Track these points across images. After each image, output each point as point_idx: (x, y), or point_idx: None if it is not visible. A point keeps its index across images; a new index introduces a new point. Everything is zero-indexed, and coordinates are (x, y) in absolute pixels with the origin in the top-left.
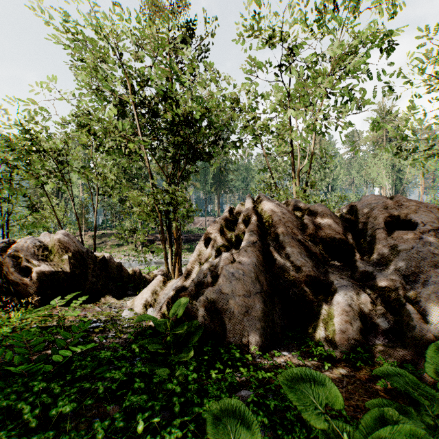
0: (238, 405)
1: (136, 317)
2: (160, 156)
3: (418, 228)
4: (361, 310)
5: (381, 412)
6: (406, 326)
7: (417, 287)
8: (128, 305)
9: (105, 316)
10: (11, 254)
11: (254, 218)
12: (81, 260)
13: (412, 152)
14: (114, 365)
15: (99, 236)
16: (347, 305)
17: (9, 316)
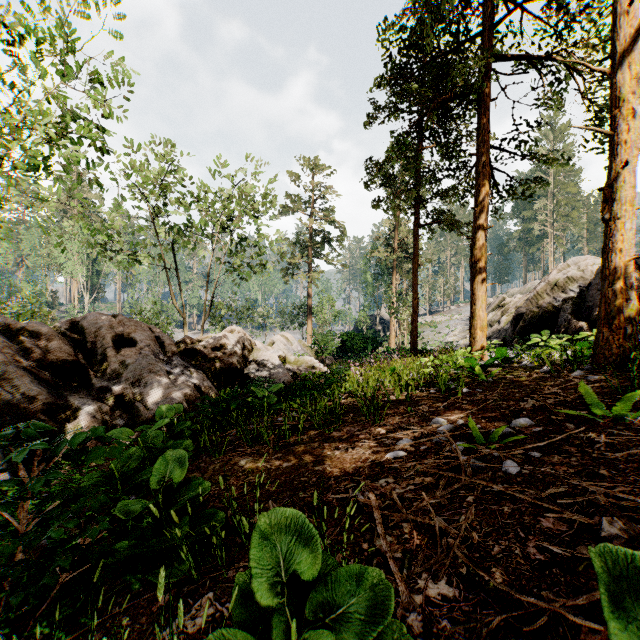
0: None
1: None
2: None
3: (138, 345)
4: (104, 418)
5: (147, 432)
6: (137, 417)
7: (141, 389)
8: None
9: None
10: None
11: None
12: None
13: (118, 253)
14: None
15: None
16: (93, 417)
17: None
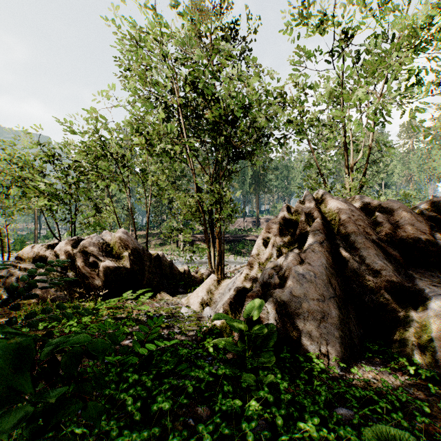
0: (403, 437)
1: (196, 315)
2: (204, 157)
3: None
4: None
5: None
6: None
7: None
8: (183, 302)
9: (166, 312)
10: (80, 250)
11: (318, 216)
12: (138, 257)
13: None
14: (190, 363)
15: (144, 235)
16: None
17: (83, 306)
